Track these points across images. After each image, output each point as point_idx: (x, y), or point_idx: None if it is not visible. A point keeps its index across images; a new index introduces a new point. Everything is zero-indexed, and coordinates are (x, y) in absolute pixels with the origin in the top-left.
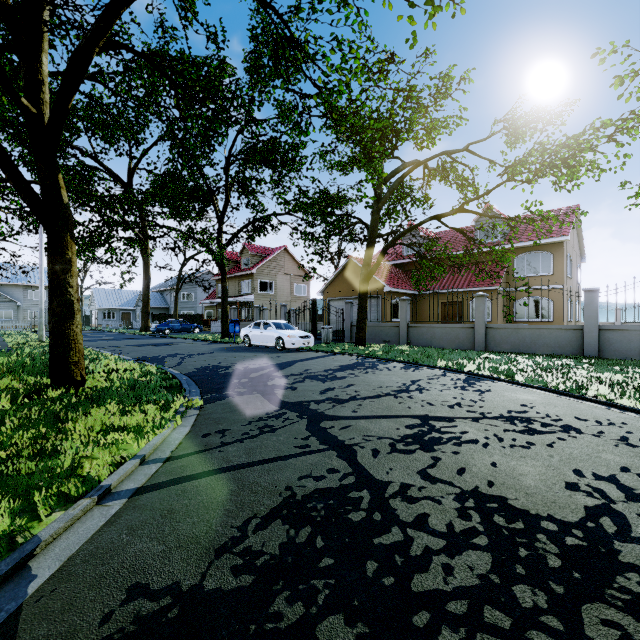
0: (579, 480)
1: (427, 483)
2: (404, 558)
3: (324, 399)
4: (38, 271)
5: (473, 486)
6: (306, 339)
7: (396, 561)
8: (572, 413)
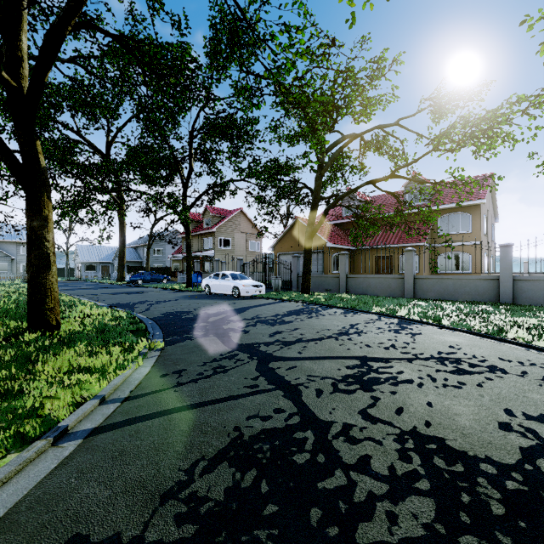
0: (511, 420)
1: (368, 423)
2: (348, 505)
3: (273, 341)
4: None
5: (411, 426)
6: (258, 288)
7: (340, 508)
8: (496, 354)
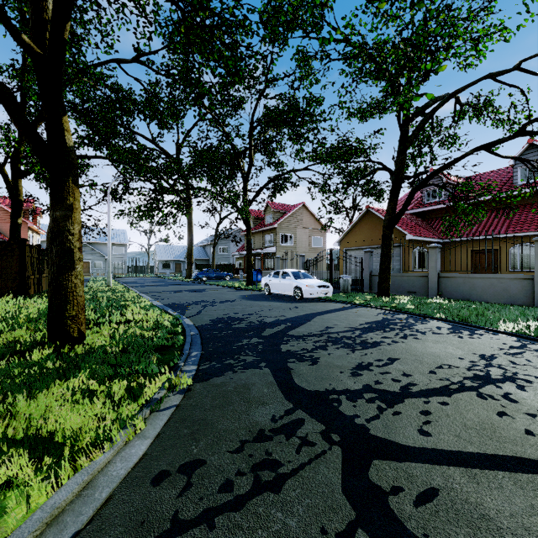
0: None
1: None
2: None
3: (360, 389)
4: (119, 233)
5: None
6: (324, 289)
7: None
8: None
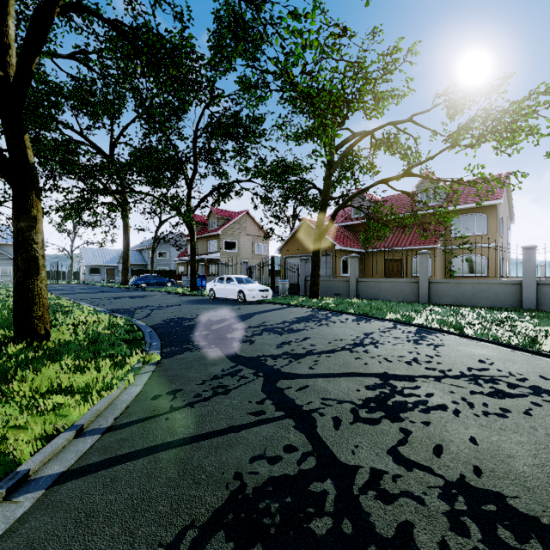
0: None
1: (401, 469)
2: None
3: (281, 354)
4: None
5: (457, 474)
6: (265, 292)
7: None
8: (535, 371)
